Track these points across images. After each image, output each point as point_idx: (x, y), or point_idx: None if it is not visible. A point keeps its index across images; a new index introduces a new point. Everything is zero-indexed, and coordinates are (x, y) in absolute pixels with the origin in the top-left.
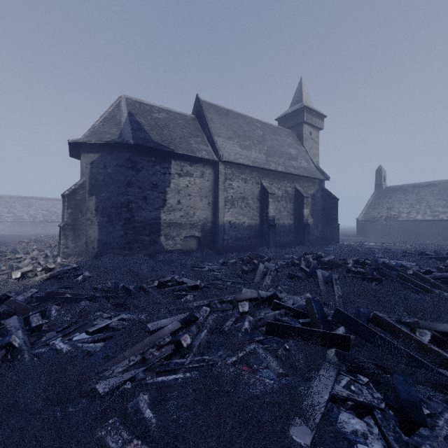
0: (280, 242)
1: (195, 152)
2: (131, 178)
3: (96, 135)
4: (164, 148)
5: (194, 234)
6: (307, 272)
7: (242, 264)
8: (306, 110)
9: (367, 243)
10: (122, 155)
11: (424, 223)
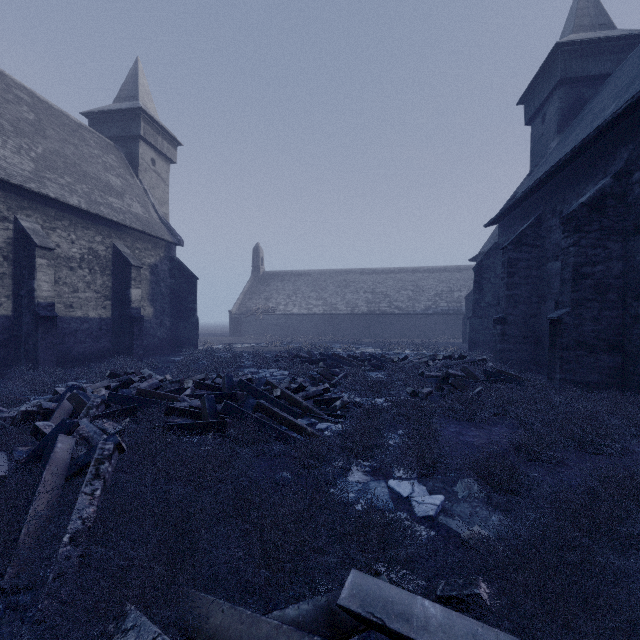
0: (76, 353)
1: None
2: None
3: None
4: None
5: None
6: (36, 445)
7: None
8: (145, 117)
9: (239, 345)
10: None
11: (300, 318)
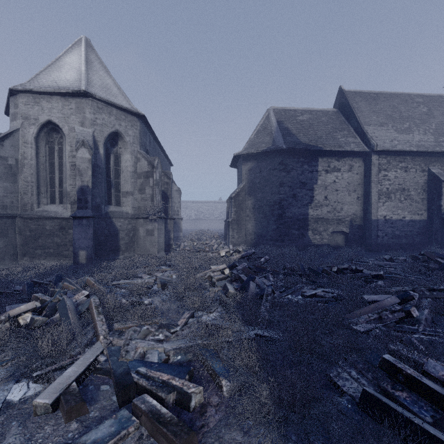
0: None
1: (343, 147)
2: (282, 179)
3: (253, 146)
4: (313, 147)
5: (341, 229)
6: None
7: (417, 262)
8: None
9: None
10: (274, 160)
11: None
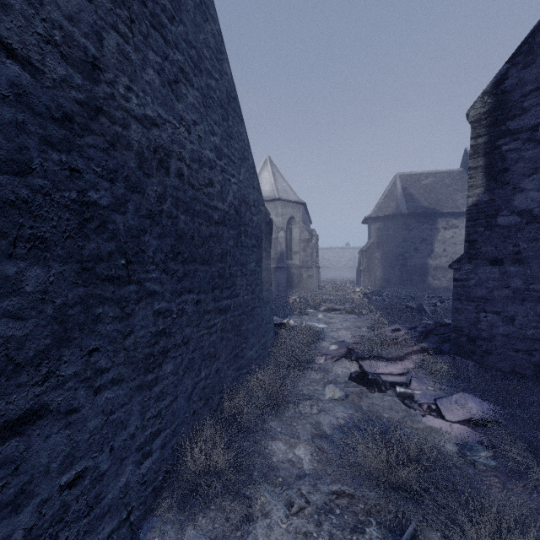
0: None
1: (460, 208)
2: (405, 236)
3: (381, 210)
4: (431, 210)
5: None
6: None
7: None
8: None
9: None
10: (398, 221)
11: None
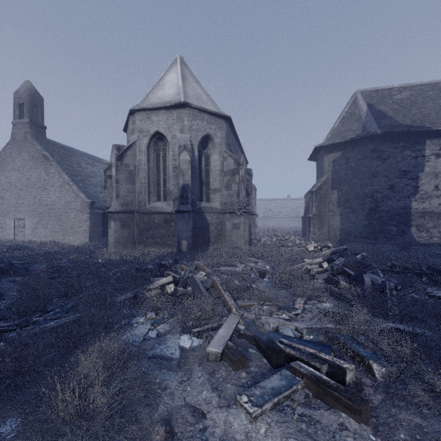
0: None
1: None
2: (376, 169)
3: (338, 135)
4: (418, 128)
5: None
6: None
7: None
8: None
9: None
10: (365, 148)
11: None
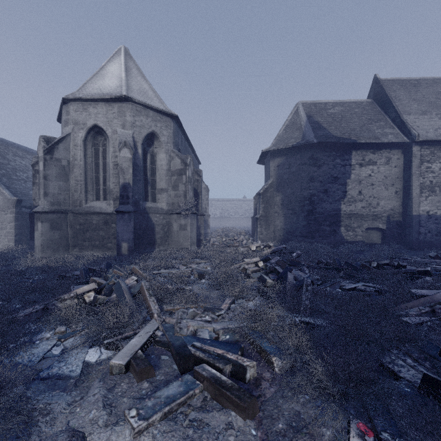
0: None
1: (380, 138)
2: (313, 174)
3: (282, 142)
4: (346, 140)
5: (377, 225)
6: None
7: None
8: None
9: None
10: (304, 155)
11: None
